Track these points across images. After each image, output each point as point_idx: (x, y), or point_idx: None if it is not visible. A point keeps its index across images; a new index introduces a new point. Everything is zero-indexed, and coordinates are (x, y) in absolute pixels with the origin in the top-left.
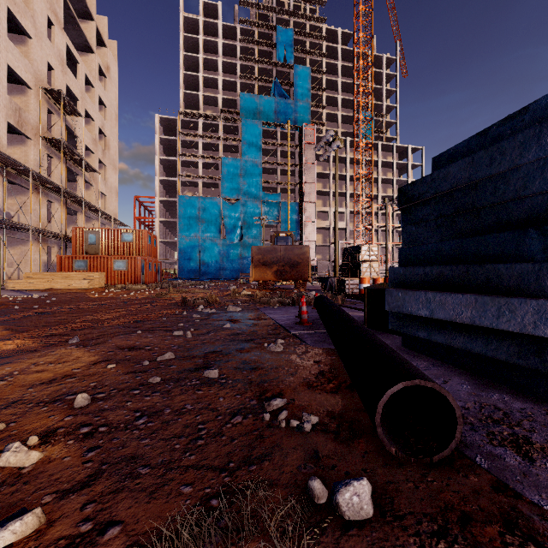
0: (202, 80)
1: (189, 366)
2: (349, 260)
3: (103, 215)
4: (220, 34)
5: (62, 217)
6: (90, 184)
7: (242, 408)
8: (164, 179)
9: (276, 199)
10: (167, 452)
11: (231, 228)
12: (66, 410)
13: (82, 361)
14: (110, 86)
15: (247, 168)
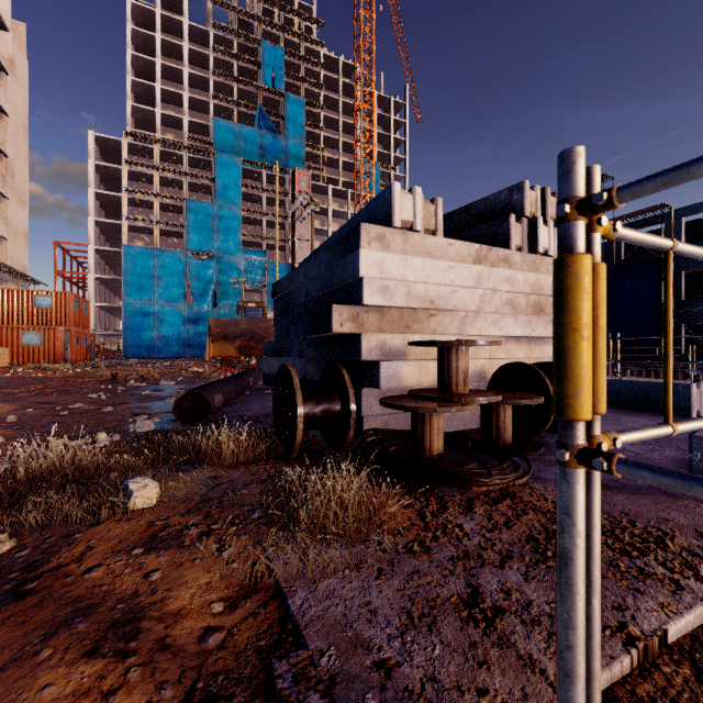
0: (160, 93)
1: (94, 408)
2: None
3: (3, 268)
4: (186, 37)
5: None
6: None
7: (120, 419)
8: (103, 221)
9: (260, 257)
10: (66, 430)
11: (201, 291)
12: (1, 423)
13: (5, 409)
14: (15, 87)
15: (222, 215)
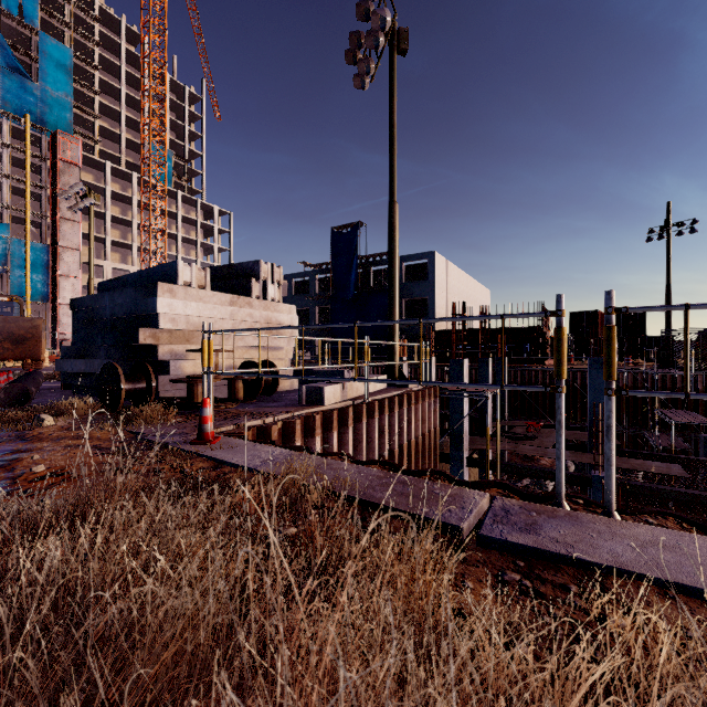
0: None
1: None
2: None
3: None
4: None
5: None
6: None
7: None
8: None
9: None
10: None
11: None
12: None
13: None
14: None
15: None
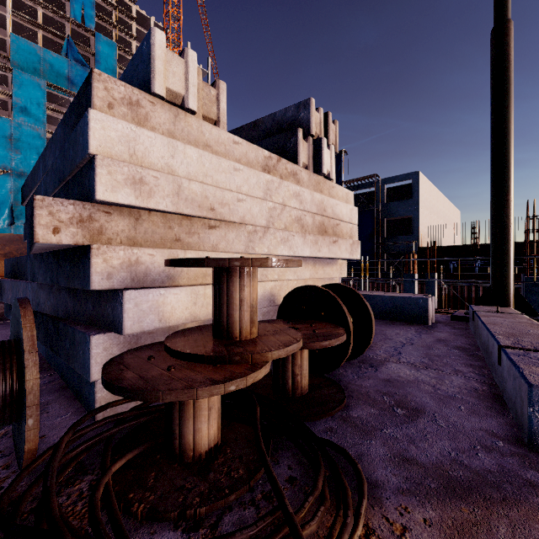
0: None
1: None
2: None
3: None
4: None
5: None
6: None
7: None
8: None
9: None
10: None
11: None
12: None
13: None
14: None
15: (21, 133)
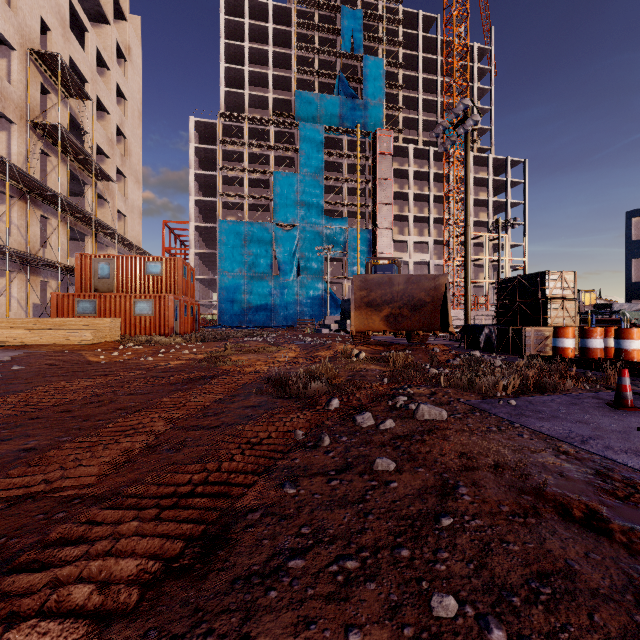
0: (248, 76)
1: None
2: (517, 298)
3: (121, 241)
4: (270, 17)
5: (64, 240)
6: (104, 199)
7: None
8: (201, 199)
9: (342, 224)
10: None
11: (286, 261)
12: None
13: None
14: (132, 74)
15: (305, 185)
